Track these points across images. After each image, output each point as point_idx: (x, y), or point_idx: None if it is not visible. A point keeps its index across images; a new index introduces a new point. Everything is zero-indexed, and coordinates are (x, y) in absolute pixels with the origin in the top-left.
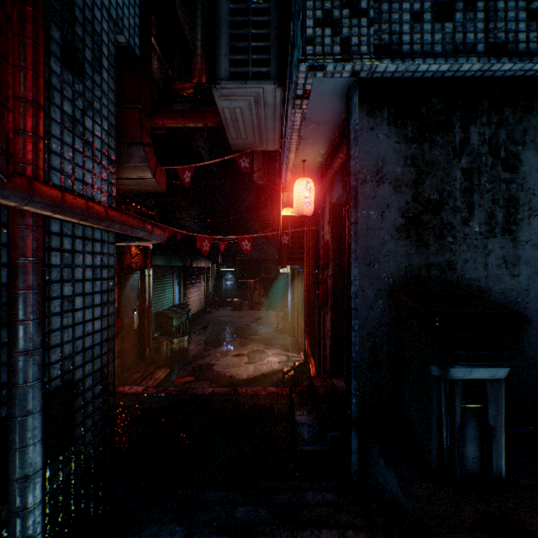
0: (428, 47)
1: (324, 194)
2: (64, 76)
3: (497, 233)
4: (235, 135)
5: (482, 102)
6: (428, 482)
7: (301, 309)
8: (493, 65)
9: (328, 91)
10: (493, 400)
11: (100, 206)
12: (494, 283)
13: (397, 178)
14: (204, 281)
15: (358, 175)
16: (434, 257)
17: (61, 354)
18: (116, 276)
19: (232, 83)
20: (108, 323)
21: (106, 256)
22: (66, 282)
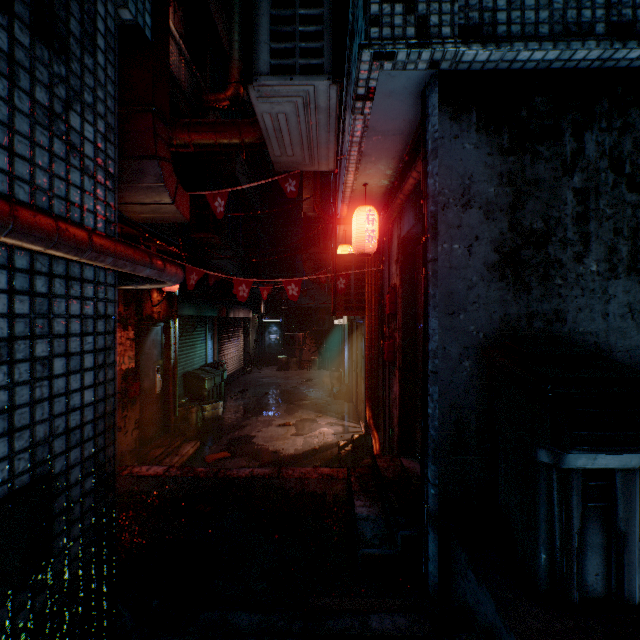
0: (531, 28)
1: (390, 226)
2: (35, 51)
3: (620, 273)
4: (279, 151)
5: (600, 102)
6: (536, 609)
7: (360, 369)
8: (616, 52)
9: (398, 89)
10: (624, 497)
11: (79, 229)
12: (617, 339)
13: (489, 201)
14: (243, 334)
15: (438, 197)
16: (537, 305)
17: (31, 439)
18: (133, 328)
19: (274, 79)
20: (104, 392)
21: (102, 303)
22: (39, 337)
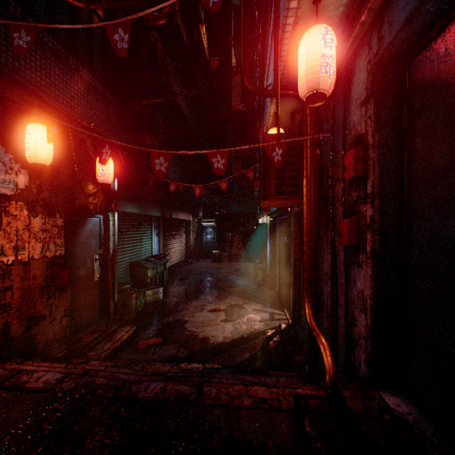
0: None
1: (347, 66)
2: None
3: None
4: None
5: None
6: None
7: (284, 261)
8: None
9: None
10: None
11: None
12: None
13: None
14: (185, 233)
15: None
16: None
17: None
18: (62, 216)
19: None
20: None
21: None
22: None
